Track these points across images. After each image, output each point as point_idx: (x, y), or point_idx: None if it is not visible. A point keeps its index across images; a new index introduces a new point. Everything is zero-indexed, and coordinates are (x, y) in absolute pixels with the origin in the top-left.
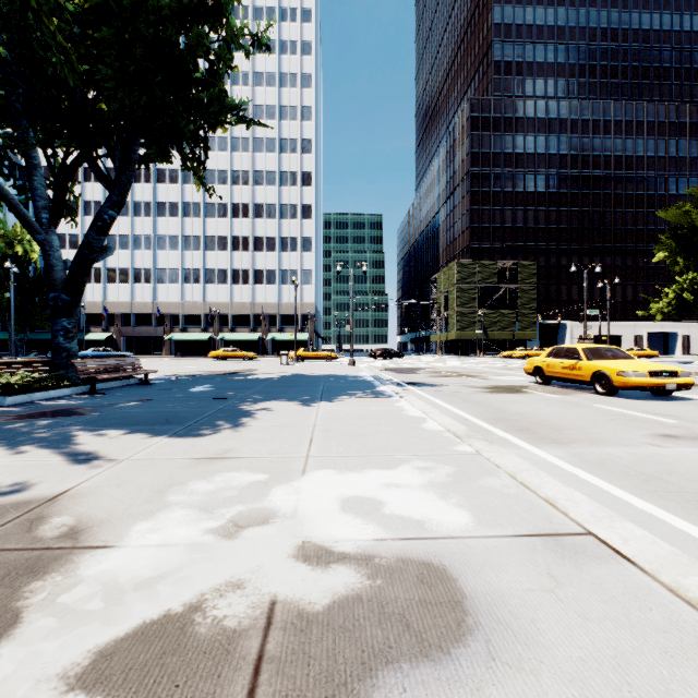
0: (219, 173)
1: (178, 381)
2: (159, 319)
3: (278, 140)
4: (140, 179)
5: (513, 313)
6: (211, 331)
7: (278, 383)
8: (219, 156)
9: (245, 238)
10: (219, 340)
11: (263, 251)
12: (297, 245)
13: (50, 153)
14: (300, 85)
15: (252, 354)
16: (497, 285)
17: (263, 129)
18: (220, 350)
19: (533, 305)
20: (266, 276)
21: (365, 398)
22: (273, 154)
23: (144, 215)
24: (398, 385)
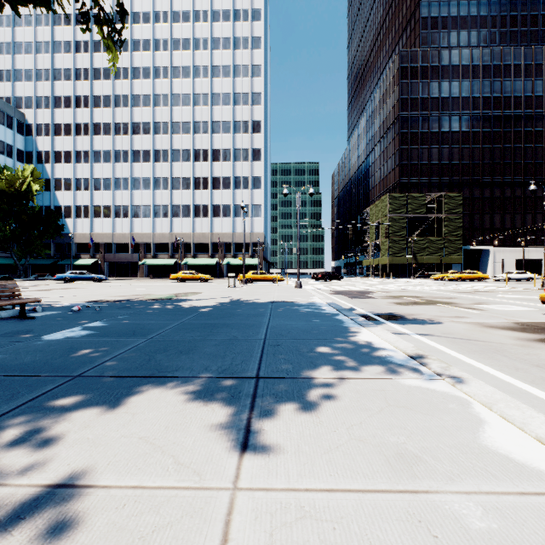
0: (184, 125)
1: (79, 311)
2: (135, 247)
3: (232, 94)
4: (119, 131)
5: (440, 240)
6: (176, 257)
7: (203, 318)
8: (184, 110)
9: (205, 178)
10: (184, 265)
11: (220, 189)
12: (248, 184)
13: (49, 113)
14: (251, 47)
15: (207, 277)
16: (426, 215)
17: (220, 85)
18: (180, 273)
19: (459, 233)
20: (222, 210)
21: (363, 384)
22: (228, 106)
23: (123, 161)
24: (372, 320)
